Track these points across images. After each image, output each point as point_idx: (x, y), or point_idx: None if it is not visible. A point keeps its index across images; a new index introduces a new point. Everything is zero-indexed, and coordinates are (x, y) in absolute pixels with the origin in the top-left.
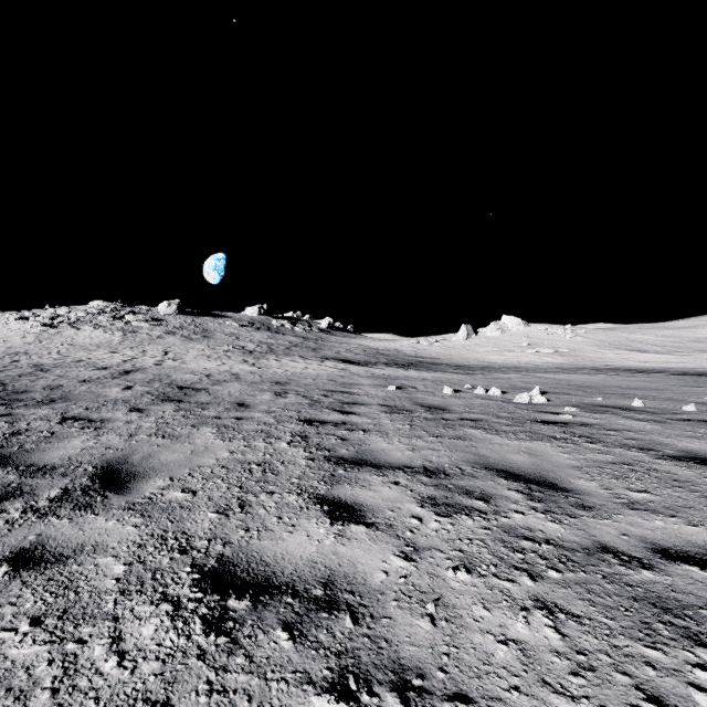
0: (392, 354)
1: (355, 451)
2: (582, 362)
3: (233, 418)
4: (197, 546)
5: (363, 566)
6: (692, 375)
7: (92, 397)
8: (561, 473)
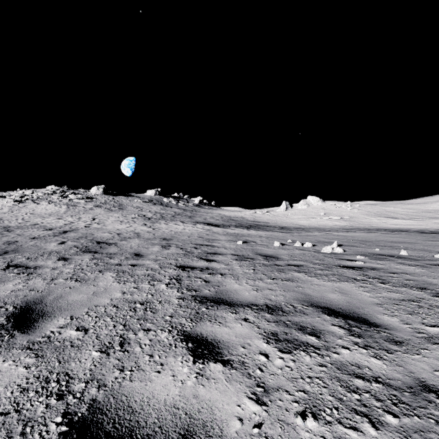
0: (239, 219)
1: (214, 291)
2: (358, 225)
3: (130, 265)
4: (74, 389)
5: (220, 411)
6: (428, 233)
7: (35, 249)
8: (369, 309)
